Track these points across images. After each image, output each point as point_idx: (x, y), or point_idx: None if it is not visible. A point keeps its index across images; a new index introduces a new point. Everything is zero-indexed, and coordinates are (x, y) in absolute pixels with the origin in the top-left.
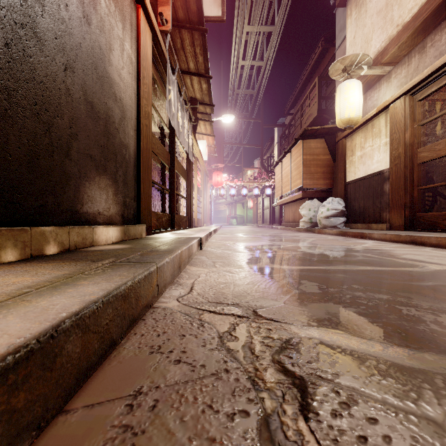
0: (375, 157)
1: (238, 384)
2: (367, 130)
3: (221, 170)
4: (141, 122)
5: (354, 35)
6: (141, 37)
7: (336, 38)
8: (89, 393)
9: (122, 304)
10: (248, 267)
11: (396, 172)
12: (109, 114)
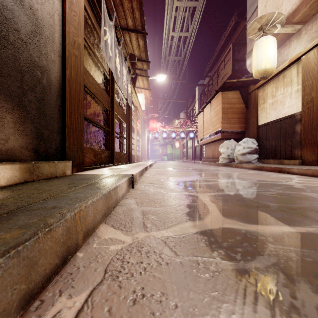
0: (286, 103)
1: None
2: (278, 81)
3: (155, 119)
4: (68, 50)
5: (265, 4)
6: None
7: (247, 12)
8: None
9: None
10: (195, 228)
11: (308, 114)
12: (5, 15)
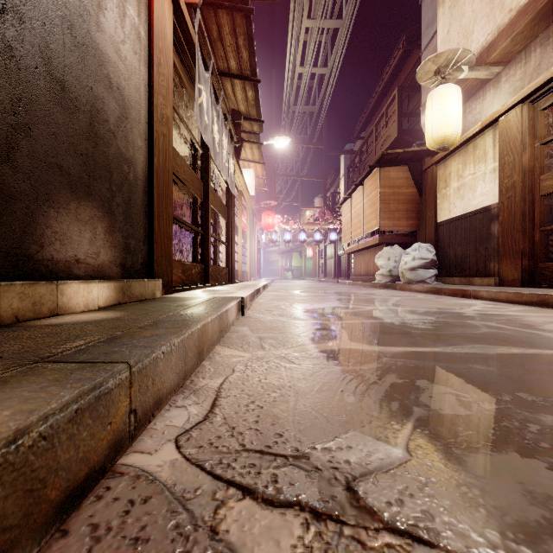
0: (478, 189)
1: None
2: (467, 153)
3: (272, 209)
4: (155, 129)
5: (448, 29)
6: (155, 5)
7: (422, 37)
8: None
9: None
10: (316, 348)
11: (509, 208)
12: (97, 107)
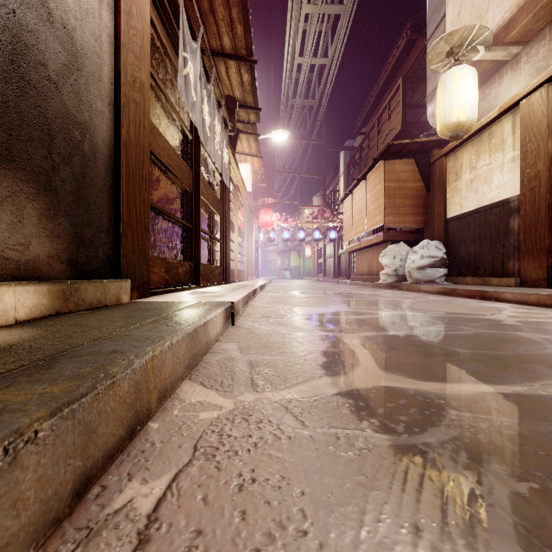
0: (494, 181)
1: None
2: (481, 142)
3: (270, 207)
4: (124, 93)
5: (458, 11)
6: None
7: (427, 24)
8: None
9: None
10: (335, 386)
11: (532, 200)
12: (24, 40)
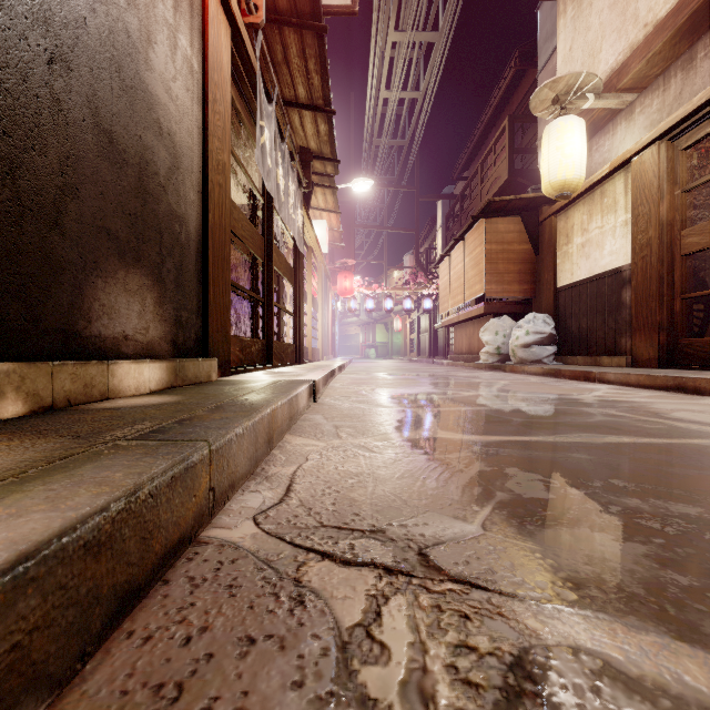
0: (606, 246)
1: None
2: (593, 201)
3: (351, 269)
4: (210, 179)
5: (570, 46)
6: (210, 30)
7: (539, 53)
8: None
9: (87, 566)
10: (400, 437)
11: (643, 270)
12: (146, 158)
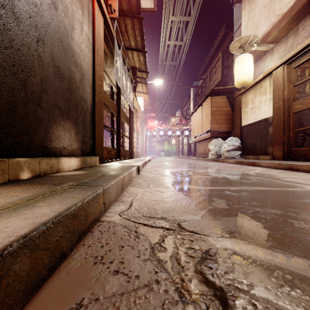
0: (262, 109)
1: (167, 296)
2: (256, 89)
3: (153, 118)
4: (96, 83)
5: (247, 23)
6: (96, 21)
7: (234, 25)
8: (36, 306)
9: (72, 221)
10: (173, 187)
11: (277, 119)
12: (71, 76)
